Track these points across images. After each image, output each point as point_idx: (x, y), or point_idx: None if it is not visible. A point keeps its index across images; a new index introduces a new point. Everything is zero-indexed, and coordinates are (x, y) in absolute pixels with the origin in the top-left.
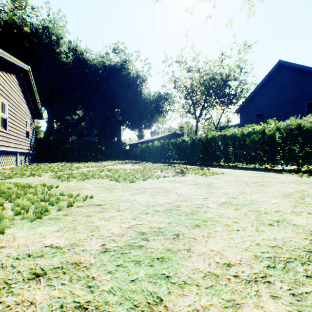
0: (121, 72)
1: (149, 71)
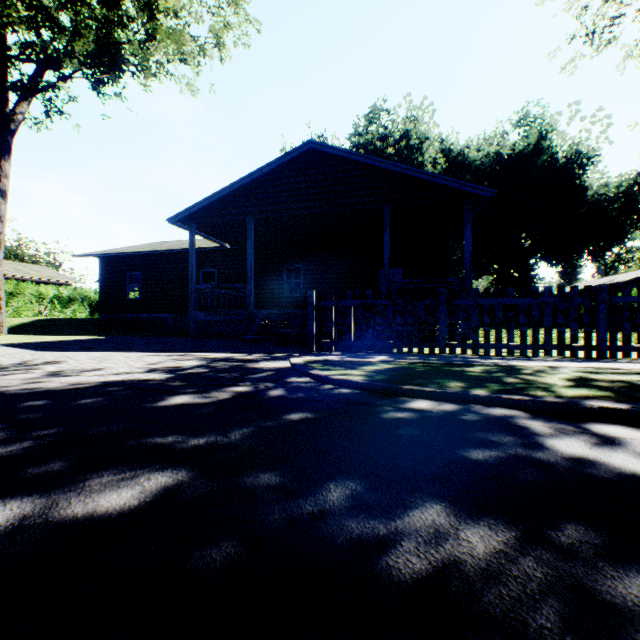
0: (535, 161)
1: (604, 133)
